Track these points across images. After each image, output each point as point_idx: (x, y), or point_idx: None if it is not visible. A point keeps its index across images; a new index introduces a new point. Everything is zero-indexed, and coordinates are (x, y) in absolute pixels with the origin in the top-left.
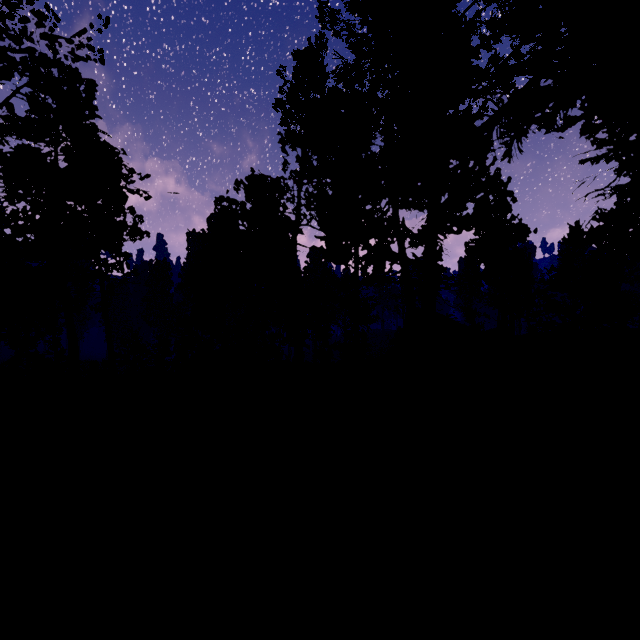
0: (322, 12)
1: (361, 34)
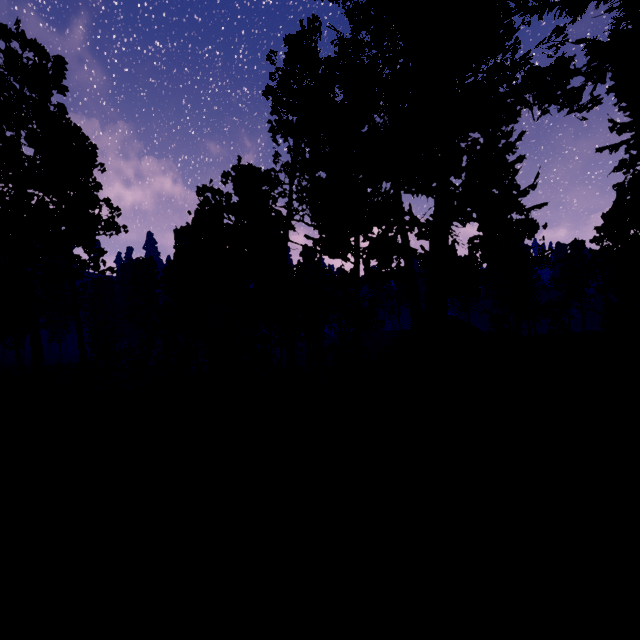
0: None
1: None
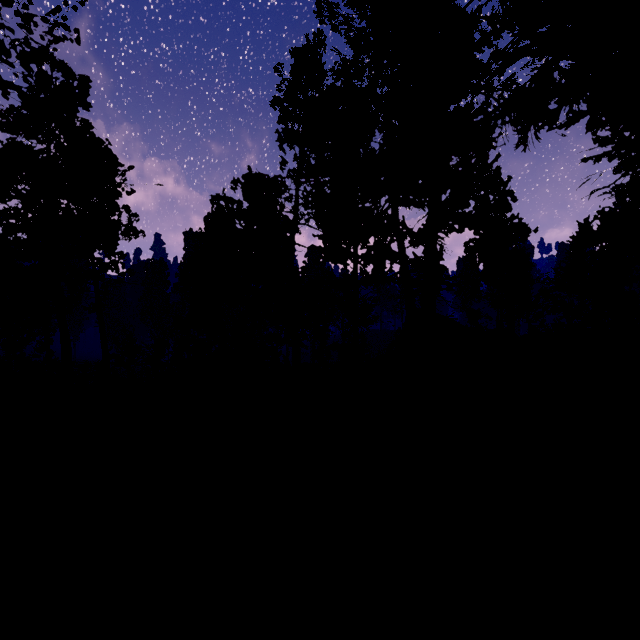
0: (320, 7)
1: (360, 28)
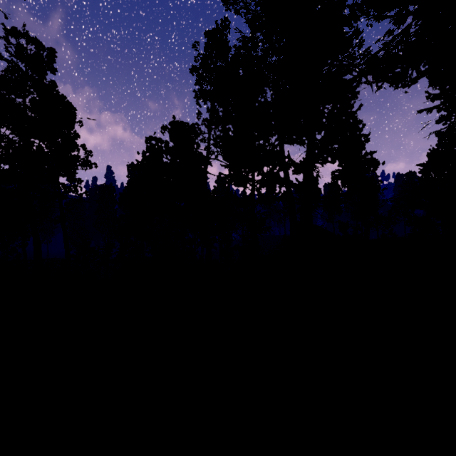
0: None
1: (256, 11)
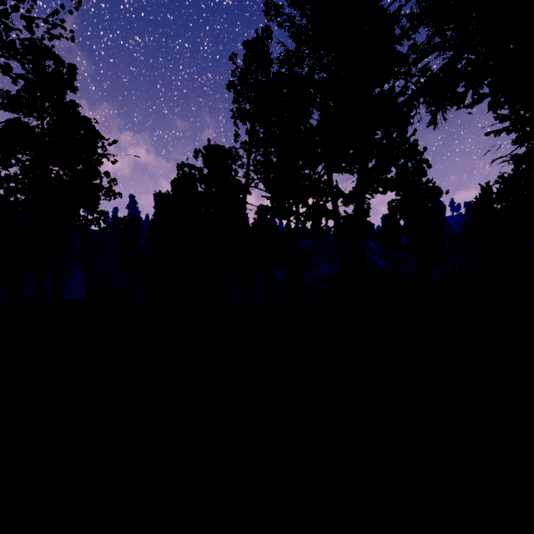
0: (268, 7)
1: (301, 25)
